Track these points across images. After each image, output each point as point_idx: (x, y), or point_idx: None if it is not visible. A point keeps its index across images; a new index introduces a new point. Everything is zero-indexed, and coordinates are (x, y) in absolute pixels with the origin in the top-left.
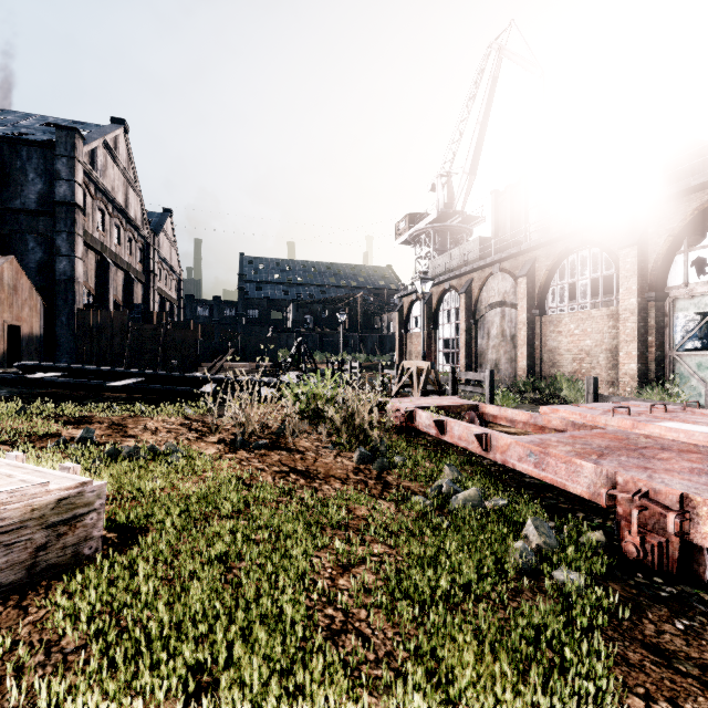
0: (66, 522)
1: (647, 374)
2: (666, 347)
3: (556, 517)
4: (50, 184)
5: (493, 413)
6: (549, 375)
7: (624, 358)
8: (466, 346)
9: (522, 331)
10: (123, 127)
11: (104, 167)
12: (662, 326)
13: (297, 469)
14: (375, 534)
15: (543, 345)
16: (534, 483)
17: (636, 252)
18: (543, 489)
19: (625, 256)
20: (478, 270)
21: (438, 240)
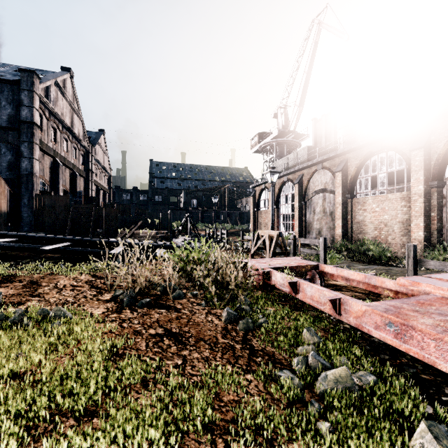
0: None
1: (431, 239)
2: (444, 220)
3: (428, 396)
4: (16, 109)
5: (331, 272)
6: (357, 239)
7: (414, 228)
8: (298, 219)
9: (338, 209)
10: (69, 73)
11: (56, 99)
12: (441, 205)
13: (171, 331)
14: (245, 440)
15: (353, 219)
16: (385, 345)
17: (423, 153)
18: (396, 352)
19: (415, 155)
20: (307, 168)
21: (278, 150)
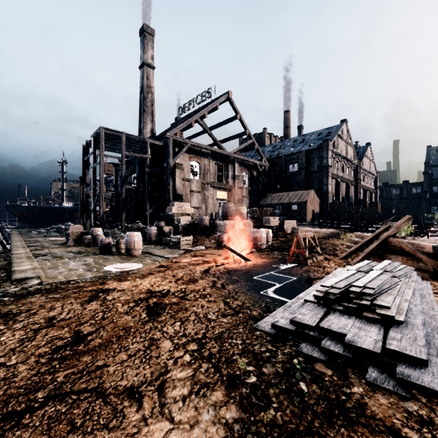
0: (337, 234)
1: None
2: None
3: None
4: (320, 160)
5: None
6: None
7: None
8: None
9: None
10: (345, 122)
11: (337, 144)
12: None
13: None
14: None
15: None
16: None
17: None
18: None
19: None
20: None
21: None
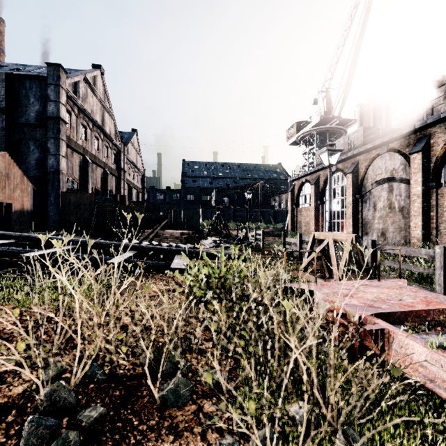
0: None
1: None
2: None
3: None
4: (44, 105)
5: None
6: None
7: None
8: (352, 217)
9: (416, 203)
10: (100, 70)
11: (85, 96)
12: None
13: None
14: None
15: (439, 216)
16: None
17: None
18: None
19: None
20: (364, 153)
21: (319, 139)
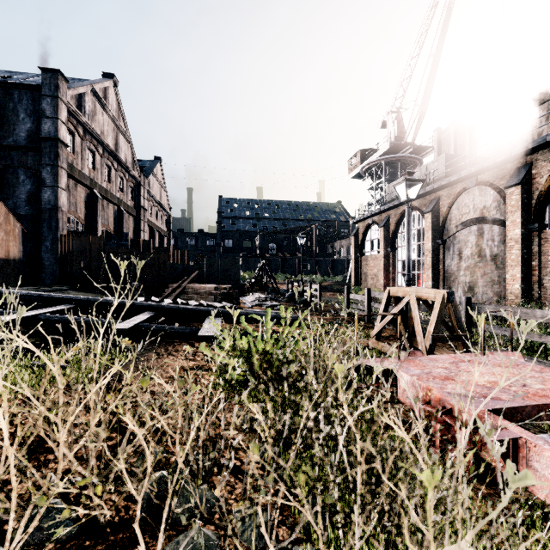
0: None
1: None
2: None
3: None
4: (37, 122)
5: None
6: None
7: None
8: (432, 268)
9: (514, 249)
10: (112, 81)
11: (93, 112)
12: None
13: None
14: None
15: (543, 266)
16: None
17: None
18: None
19: None
20: (447, 187)
21: (389, 171)
